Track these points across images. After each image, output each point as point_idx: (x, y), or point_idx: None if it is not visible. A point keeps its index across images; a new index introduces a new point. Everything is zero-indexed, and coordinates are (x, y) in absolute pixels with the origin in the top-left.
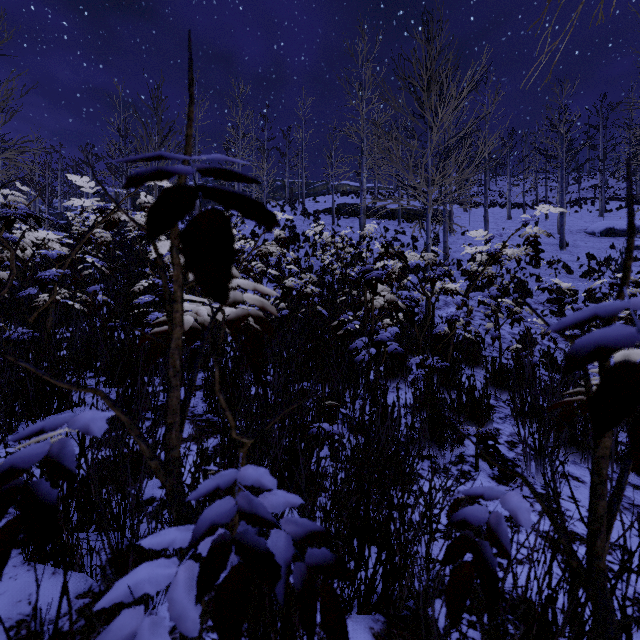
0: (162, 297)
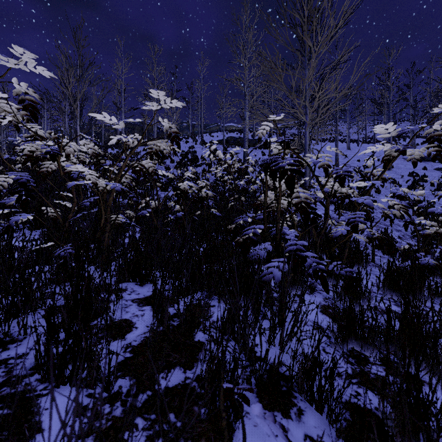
0: (21, 194)
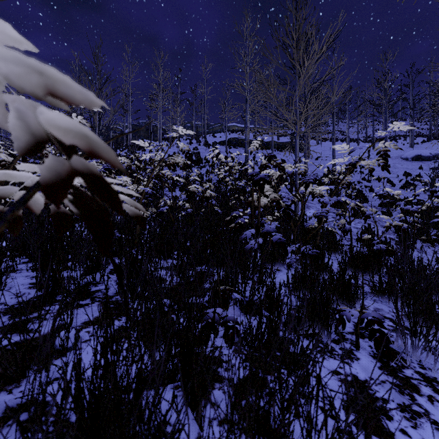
0: None
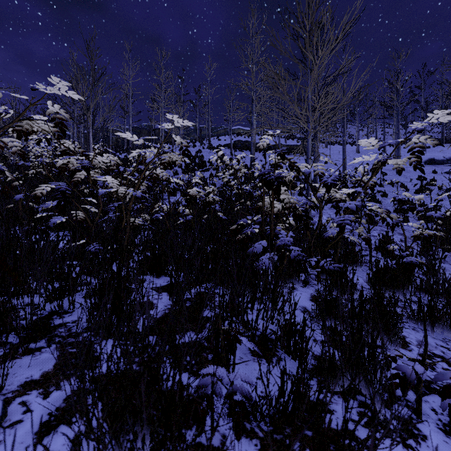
0: (60, 201)
